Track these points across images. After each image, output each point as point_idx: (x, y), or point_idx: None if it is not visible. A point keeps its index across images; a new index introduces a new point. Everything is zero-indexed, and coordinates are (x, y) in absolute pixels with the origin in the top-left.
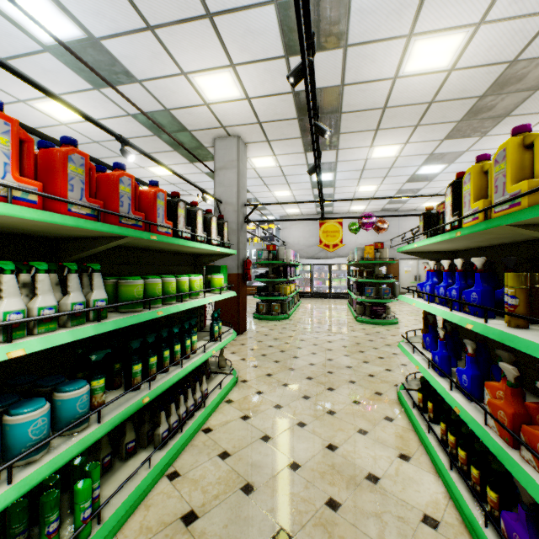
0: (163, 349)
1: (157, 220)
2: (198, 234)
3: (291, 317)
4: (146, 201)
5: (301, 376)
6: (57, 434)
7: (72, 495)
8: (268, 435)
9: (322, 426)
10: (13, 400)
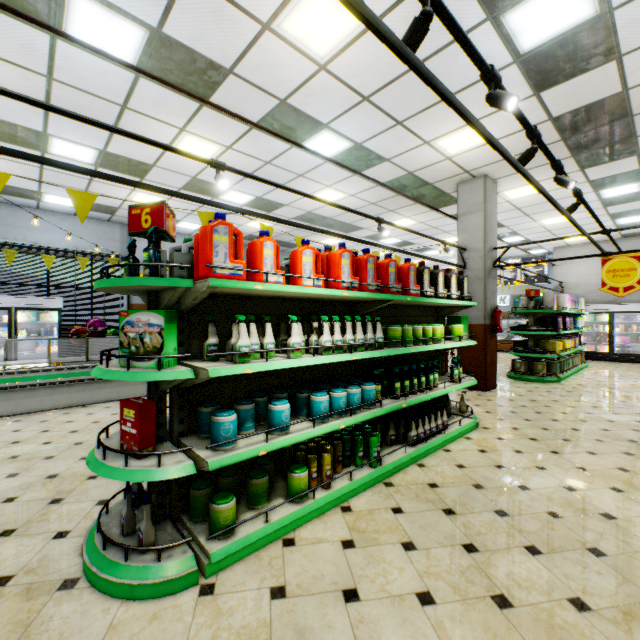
0: (413, 377)
1: (410, 286)
2: (439, 291)
3: (564, 381)
4: (403, 274)
5: (555, 436)
6: (365, 403)
7: (365, 448)
8: (502, 466)
9: (564, 474)
10: (345, 384)
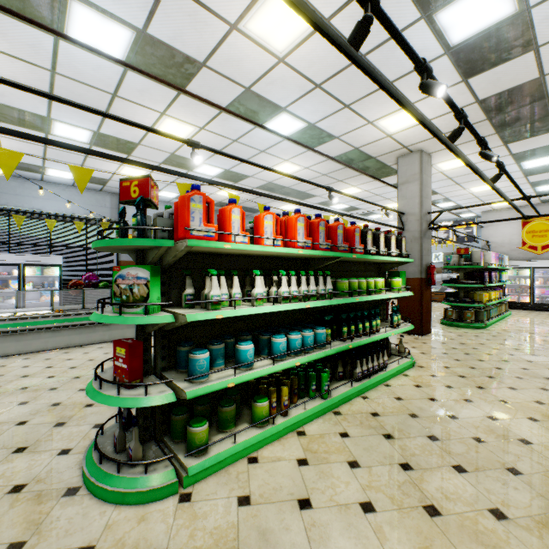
0: (358, 323)
1: (355, 245)
2: (380, 250)
3: (490, 327)
4: (349, 235)
5: (481, 374)
6: (317, 345)
7: (317, 382)
8: (434, 398)
9: (488, 406)
10: (300, 328)
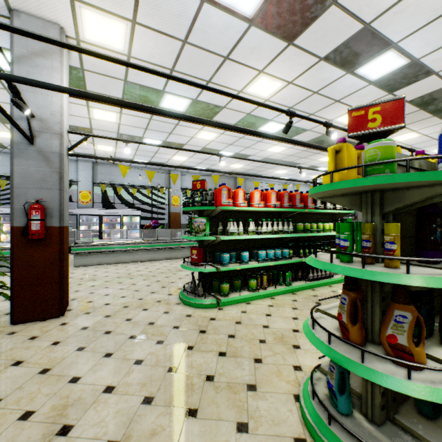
0: (311, 248)
1: (308, 204)
2: (327, 206)
3: None
4: (304, 198)
5: None
6: (282, 257)
7: (284, 279)
8: None
9: None
10: (274, 249)
